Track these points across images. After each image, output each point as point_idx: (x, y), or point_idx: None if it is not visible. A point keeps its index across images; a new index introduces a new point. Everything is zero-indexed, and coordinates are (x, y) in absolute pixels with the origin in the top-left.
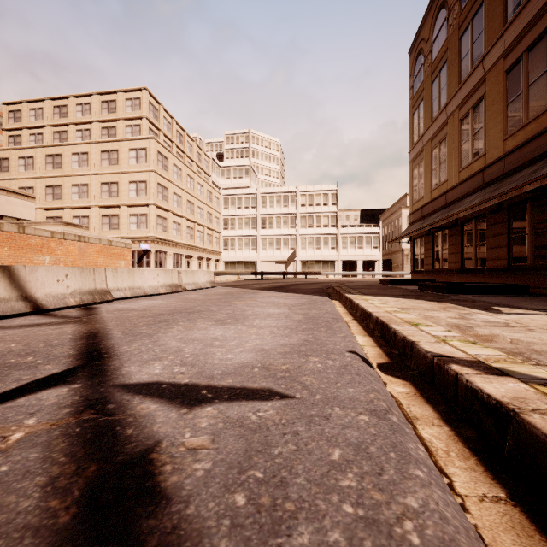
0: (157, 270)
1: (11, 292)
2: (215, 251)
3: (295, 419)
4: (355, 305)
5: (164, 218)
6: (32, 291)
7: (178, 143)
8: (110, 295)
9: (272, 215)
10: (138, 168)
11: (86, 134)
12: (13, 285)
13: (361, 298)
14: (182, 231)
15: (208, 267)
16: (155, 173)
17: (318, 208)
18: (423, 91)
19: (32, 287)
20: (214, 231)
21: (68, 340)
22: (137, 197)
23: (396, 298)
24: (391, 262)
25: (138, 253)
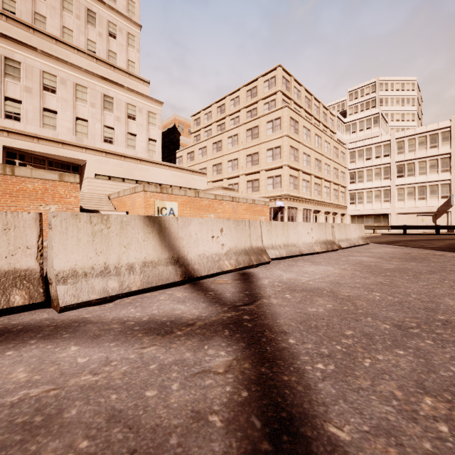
0: (310, 223)
1: (161, 253)
2: (341, 206)
3: None
4: None
5: (295, 177)
6: (185, 251)
7: (306, 107)
8: (266, 255)
9: (412, 161)
10: (273, 137)
11: (236, 121)
12: (163, 243)
13: None
14: (310, 187)
15: (334, 222)
16: (287, 137)
17: None
18: None
19: (184, 246)
20: (340, 185)
21: None
22: (272, 161)
23: None
24: None
25: (274, 210)
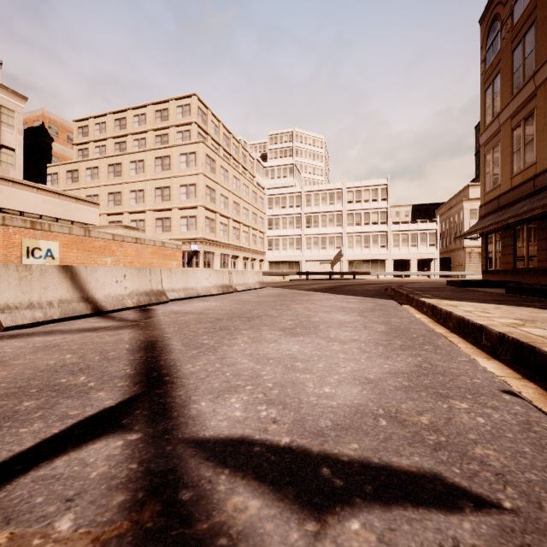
0: (209, 270)
1: (73, 293)
2: (260, 251)
3: None
4: (442, 313)
5: (212, 219)
6: (93, 292)
7: (224, 145)
8: (165, 296)
9: (317, 214)
10: (188, 172)
11: (142, 143)
12: (75, 286)
13: (445, 304)
14: (228, 231)
15: (253, 268)
16: (203, 175)
17: (366, 205)
18: (500, 62)
19: (92, 288)
20: (259, 231)
21: (125, 352)
22: (187, 199)
23: (492, 305)
24: (449, 261)
25: (188, 254)
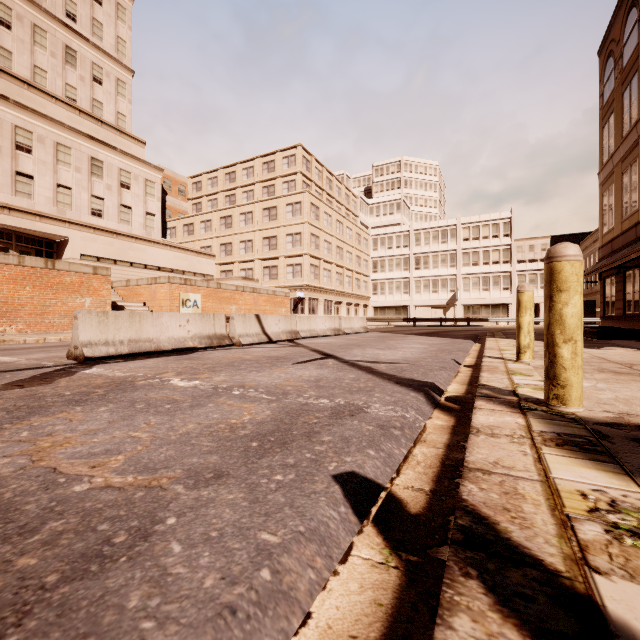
0: (325, 317)
1: (260, 330)
2: (364, 296)
3: (412, 366)
4: None
5: (316, 266)
6: (267, 330)
7: (327, 189)
8: (299, 334)
9: (427, 254)
10: (293, 221)
11: (250, 195)
12: (260, 326)
13: (495, 340)
14: (332, 277)
15: (357, 314)
16: (308, 224)
17: (485, 242)
18: (613, 101)
19: (266, 327)
20: (363, 275)
21: (308, 351)
22: (293, 248)
23: None
24: (593, 305)
25: (294, 301)
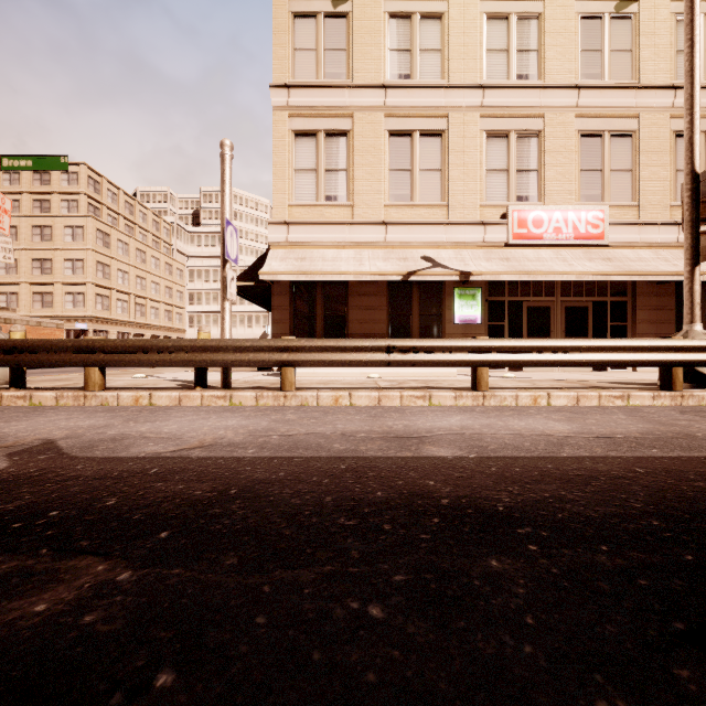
0: None
1: None
2: (177, 329)
3: None
4: None
5: (106, 296)
6: None
7: (127, 214)
8: None
9: None
10: (74, 246)
11: (15, 205)
12: None
13: None
14: (130, 308)
15: None
16: (93, 251)
17: None
18: None
19: None
20: (177, 306)
21: None
22: (73, 275)
23: None
24: None
25: (75, 332)
